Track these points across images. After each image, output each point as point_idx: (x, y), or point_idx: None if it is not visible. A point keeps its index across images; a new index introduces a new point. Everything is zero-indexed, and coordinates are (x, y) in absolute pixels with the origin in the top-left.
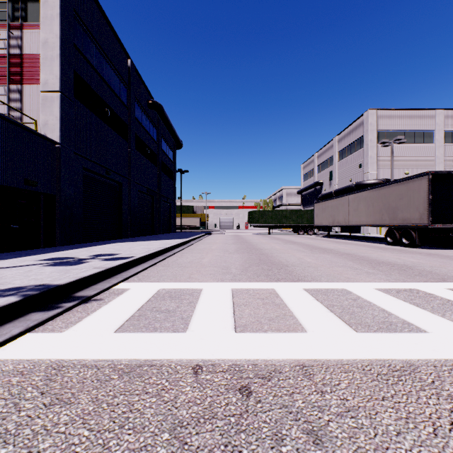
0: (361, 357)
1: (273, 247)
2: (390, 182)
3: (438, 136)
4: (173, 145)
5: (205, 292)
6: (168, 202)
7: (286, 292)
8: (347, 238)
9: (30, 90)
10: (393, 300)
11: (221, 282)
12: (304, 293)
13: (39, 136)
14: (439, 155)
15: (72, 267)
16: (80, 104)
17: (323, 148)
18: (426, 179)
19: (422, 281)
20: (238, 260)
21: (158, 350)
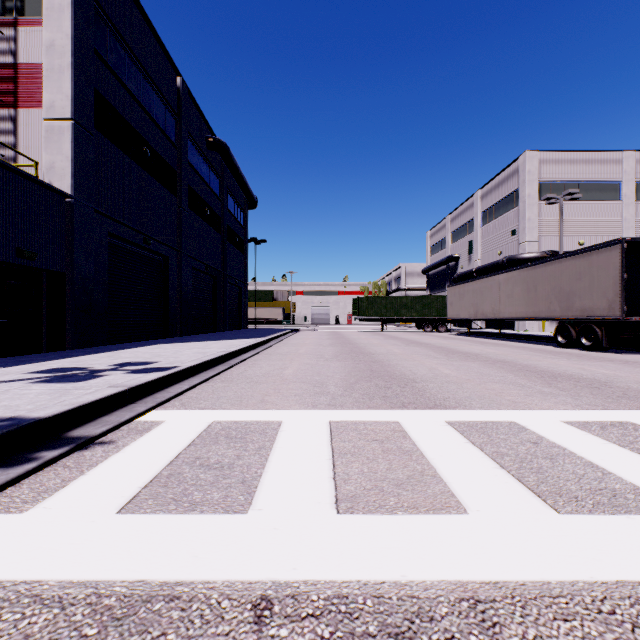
0: (585, 577)
1: (390, 350)
2: (562, 254)
3: (627, 190)
4: (243, 203)
5: (286, 428)
6: (237, 284)
7: (419, 428)
8: (496, 336)
9: (28, 117)
10: (600, 444)
11: (312, 409)
12: (448, 430)
13: (41, 185)
14: (628, 217)
15: (76, 384)
16: (104, 139)
17: (459, 207)
18: (618, 249)
19: (634, 407)
20: (339, 372)
21: (191, 557)
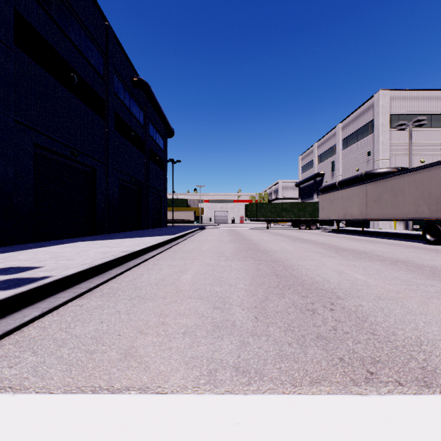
0: None
1: (283, 247)
2: (431, 163)
3: None
4: (163, 133)
5: None
6: (158, 193)
7: None
8: (360, 233)
9: None
10: None
11: (206, 388)
12: None
13: None
14: None
15: None
16: (28, 58)
17: (324, 137)
18: None
19: None
20: (242, 278)
21: None
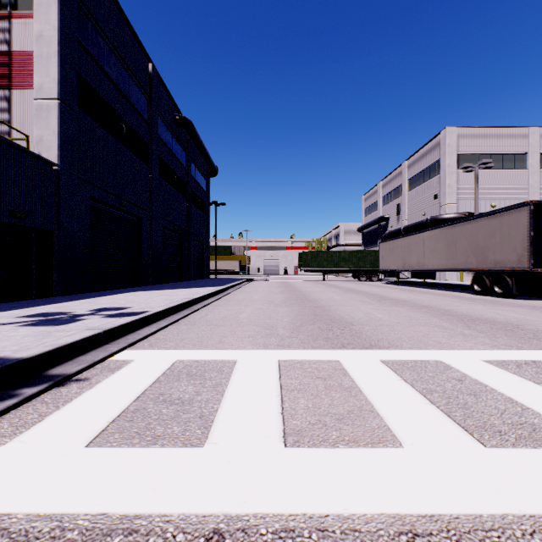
0: (513, 510)
1: (330, 297)
2: (478, 215)
3: (532, 160)
4: (206, 172)
5: (240, 367)
6: (200, 241)
7: (357, 367)
8: (421, 285)
9: (20, 97)
10: (517, 381)
11: (263, 349)
12: (382, 368)
13: (31, 156)
14: (533, 183)
15: (58, 327)
16: (86, 116)
17: (389, 175)
18: (526, 211)
19: None
20: (287, 316)
21: (150, 490)
